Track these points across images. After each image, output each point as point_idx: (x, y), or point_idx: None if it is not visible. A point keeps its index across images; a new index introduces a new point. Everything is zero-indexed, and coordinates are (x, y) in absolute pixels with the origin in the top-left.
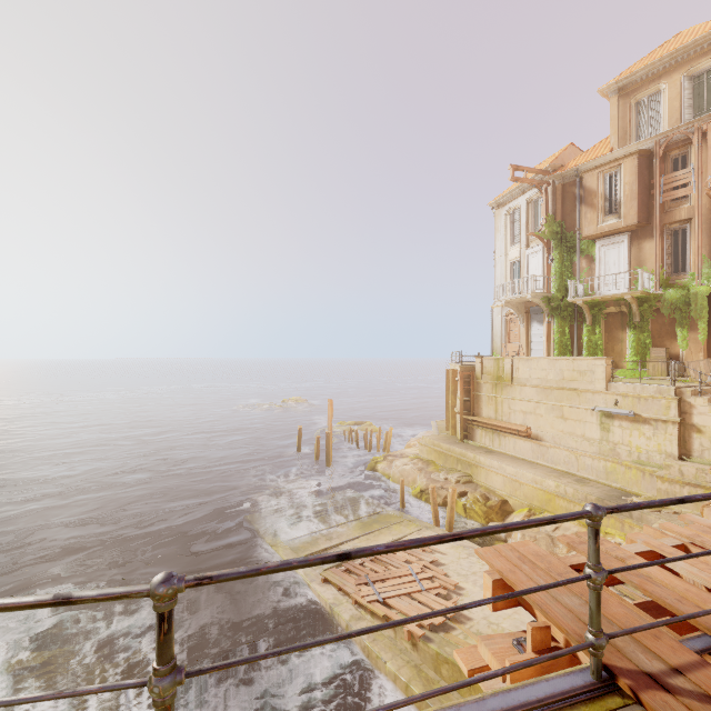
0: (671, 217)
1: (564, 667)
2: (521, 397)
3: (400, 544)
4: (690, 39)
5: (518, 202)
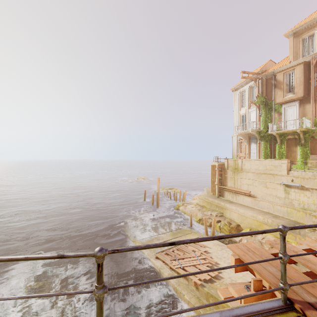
0: None
1: (269, 298)
2: (246, 177)
3: (196, 240)
4: None
5: (244, 88)
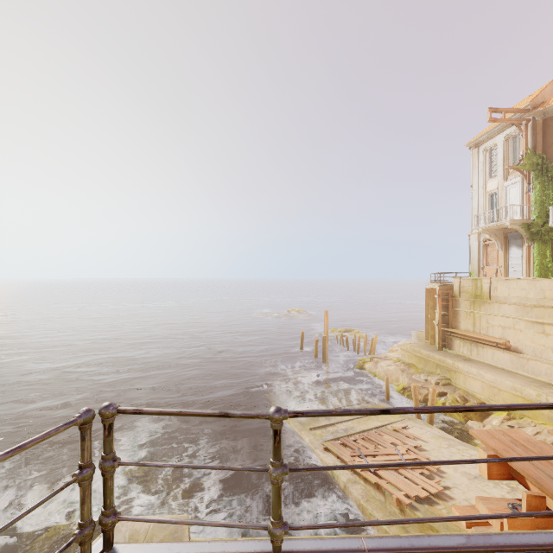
0: None
1: None
2: (499, 313)
3: (425, 409)
4: None
5: (495, 140)
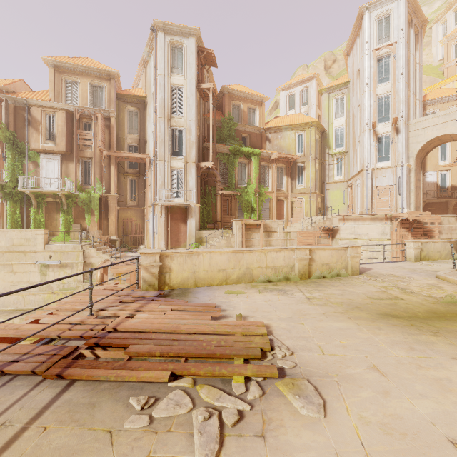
0: (83, 154)
1: None
2: None
3: None
4: (92, 65)
5: None
